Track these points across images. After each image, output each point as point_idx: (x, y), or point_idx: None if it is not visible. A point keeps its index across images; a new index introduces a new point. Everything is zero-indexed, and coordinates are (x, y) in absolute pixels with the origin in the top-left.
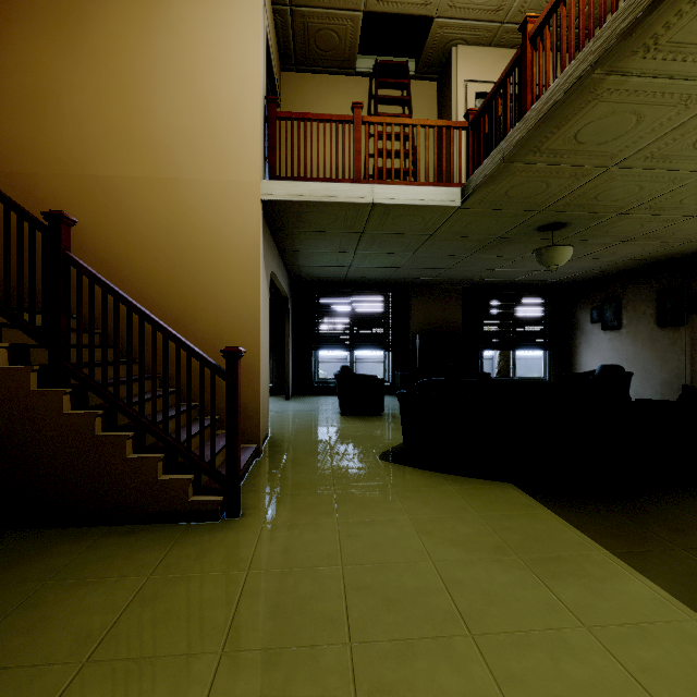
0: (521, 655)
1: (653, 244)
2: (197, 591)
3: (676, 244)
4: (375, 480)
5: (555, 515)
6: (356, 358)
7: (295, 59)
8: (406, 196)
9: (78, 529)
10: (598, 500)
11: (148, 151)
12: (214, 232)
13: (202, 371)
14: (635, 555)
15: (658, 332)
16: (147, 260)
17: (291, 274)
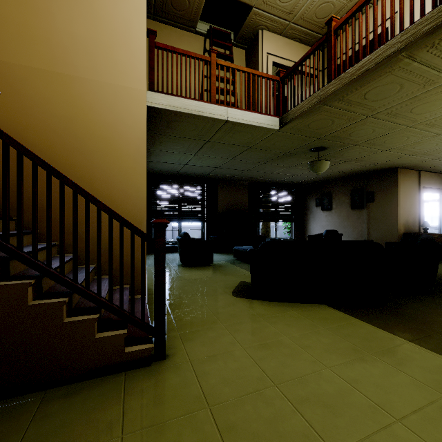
0: (435, 427)
1: (357, 164)
2: (179, 440)
3: (367, 165)
4: (243, 312)
5: (363, 322)
6: (172, 227)
7: (154, 10)
8: (248, 118)
9: (9, 401)
10: (374, 309)
11: (46, 48)
12: (108, 126)
13: (133, 240)
14: (421, 341)
15: (351, 212)
16: (45, 143)
17: None
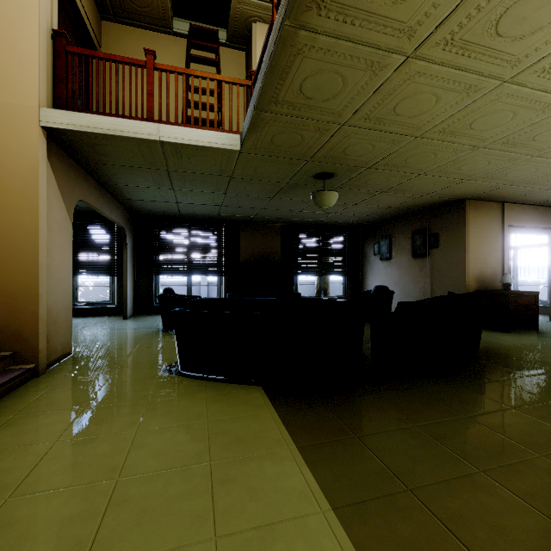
0: None
1: (402, 195)
2: None
3: (417, 196)
4: (137, 393)
5: (276, 414)
6: (208, 283)
7: (113, 10)
8: (191, 137)
9: None
10: (321, 396)
11: None
12: None
13: None
14: (315, 448)
15: (412, 262)
16: None
17: (127, 208)
